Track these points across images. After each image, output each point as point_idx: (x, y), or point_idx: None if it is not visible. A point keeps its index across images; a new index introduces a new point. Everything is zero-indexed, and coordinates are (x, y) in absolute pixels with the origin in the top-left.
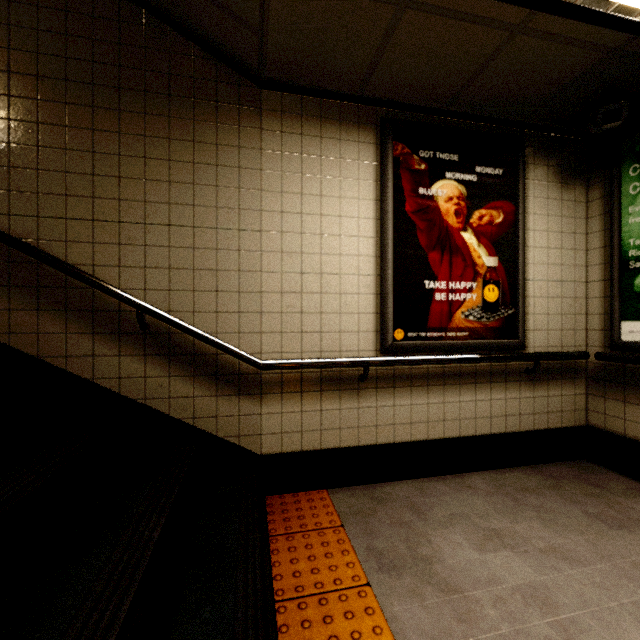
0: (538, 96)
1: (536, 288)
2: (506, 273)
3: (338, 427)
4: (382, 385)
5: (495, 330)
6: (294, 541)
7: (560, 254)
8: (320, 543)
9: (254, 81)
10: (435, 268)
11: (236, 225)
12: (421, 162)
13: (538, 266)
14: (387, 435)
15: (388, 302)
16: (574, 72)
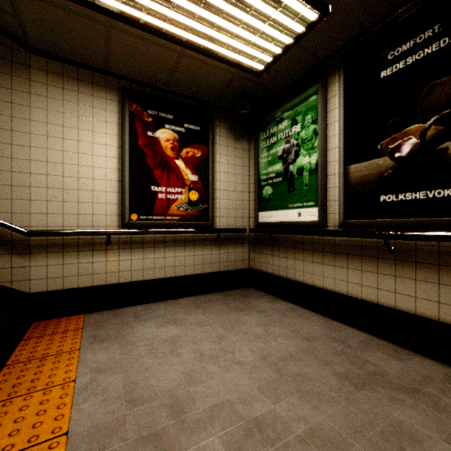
0: (213, 90)
1: (221, 194)
2: (203, 185)
3: (91, 273)
4: (123, 247)
5: (196, 216)
6: (43, 339)
7: (235, 177)
8: (61, 337)
9: (24, 47)
10: (158, 179)
11: (9, 141)
12: (149, 117)
13: (222, 182)
14: (126, 277)
15: (126, 197)
16: (223, 81)
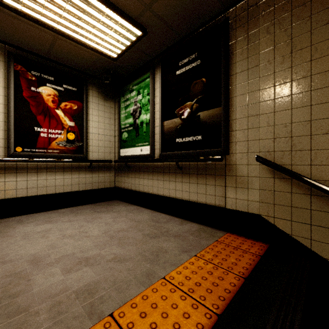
0: (85, 64)
1: (93, 136)
2: (78, 129)
3: None
4: (9, 172)
5: (73, 151)
6: None
7: (104, 125)
8: None
9: None
10: (41, 122)
11: None
12: (33, 76)
13: (94, 128)
14: (12, 194)
15: (11, 134)
16: (91, 60)
